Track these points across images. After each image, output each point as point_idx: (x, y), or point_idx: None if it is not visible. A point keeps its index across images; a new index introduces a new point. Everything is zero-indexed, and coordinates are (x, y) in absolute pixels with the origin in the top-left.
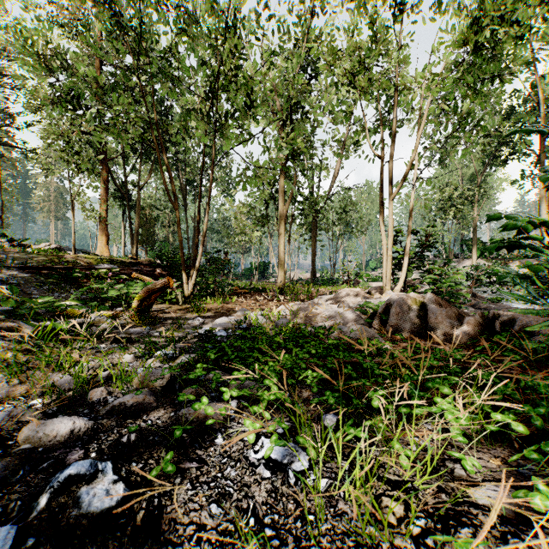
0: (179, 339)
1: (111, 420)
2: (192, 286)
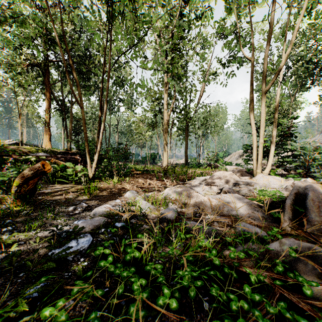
0: None
1: None
2: (94, 169)
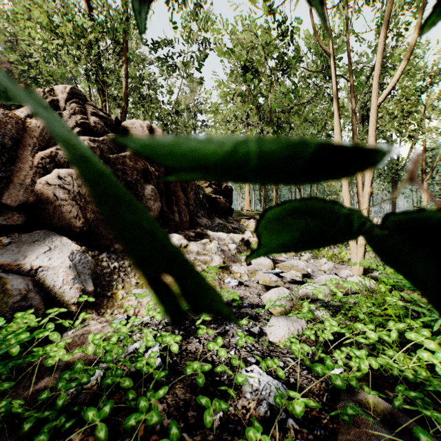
0: None
1: None
2: None
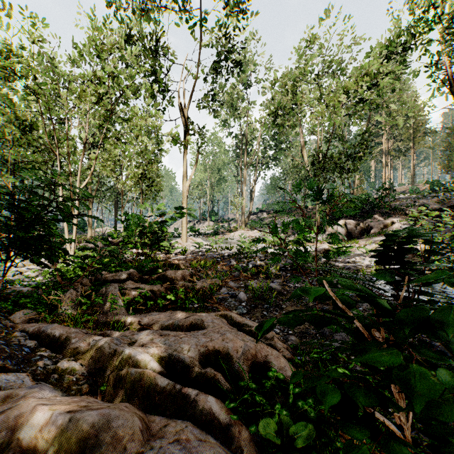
0: None
1: None
2: None
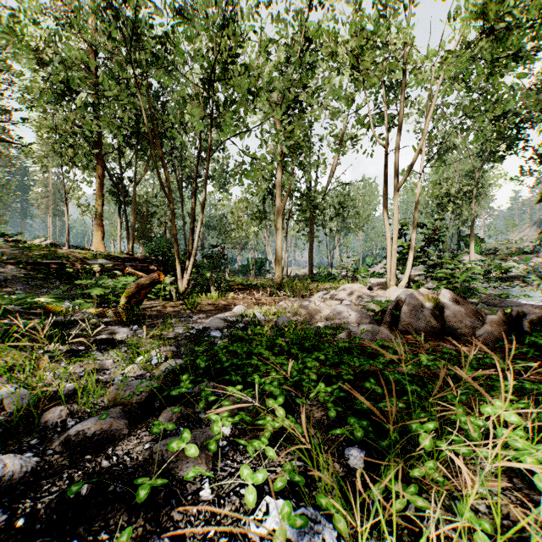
0: (167, 340)
1: (63, 456)
2: (187, 282)
